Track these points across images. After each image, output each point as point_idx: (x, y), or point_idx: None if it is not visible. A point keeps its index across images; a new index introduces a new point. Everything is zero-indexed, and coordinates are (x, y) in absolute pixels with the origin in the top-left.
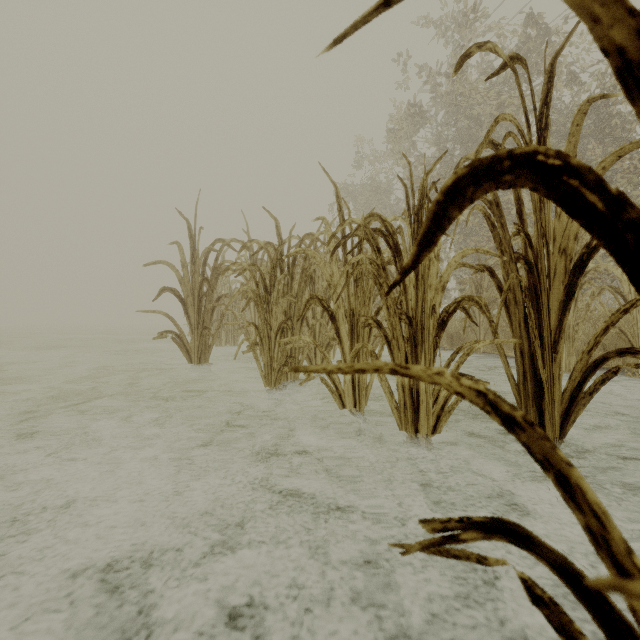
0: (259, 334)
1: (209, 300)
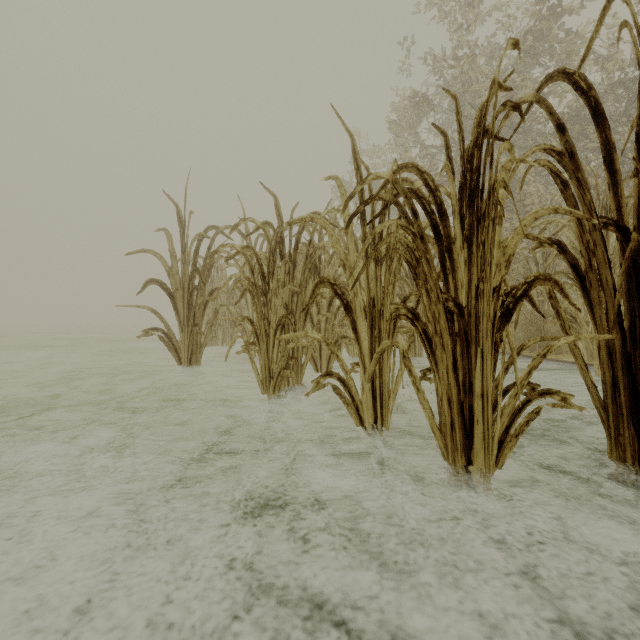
0: (255, 331)
1: (201, 294)
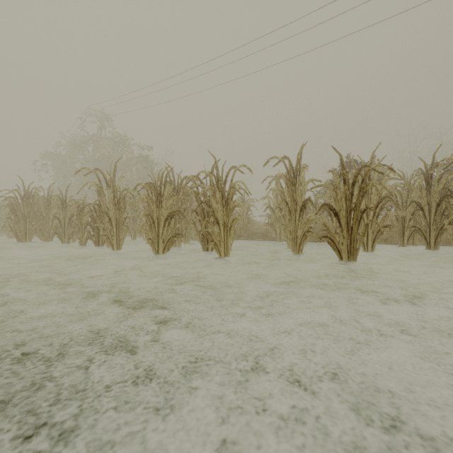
0: (7, 228)
1: None
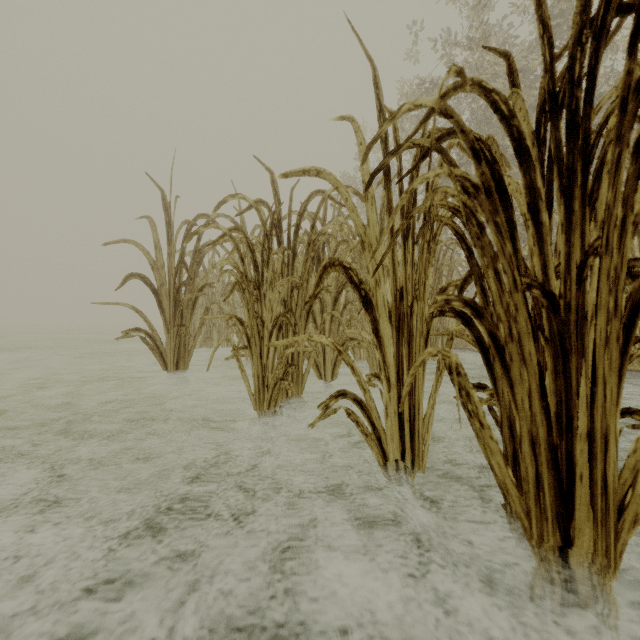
0: (245, 332)
1: (189, 290)
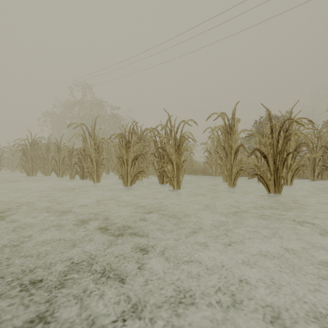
0: (20, 165)
1: (0, 159)
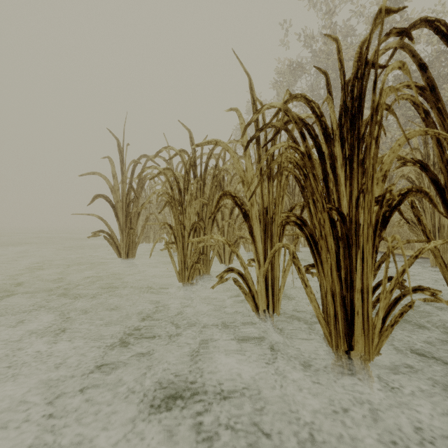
0: (173, 233)
1: (135, 205)
